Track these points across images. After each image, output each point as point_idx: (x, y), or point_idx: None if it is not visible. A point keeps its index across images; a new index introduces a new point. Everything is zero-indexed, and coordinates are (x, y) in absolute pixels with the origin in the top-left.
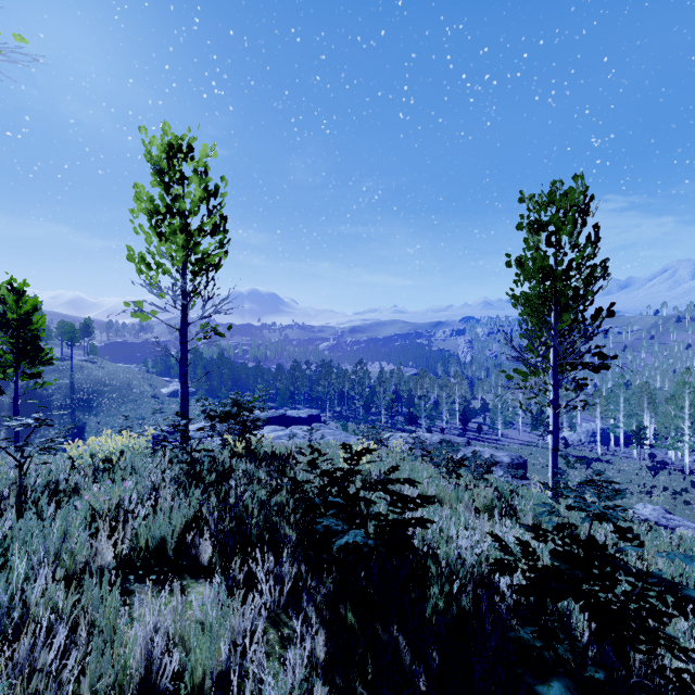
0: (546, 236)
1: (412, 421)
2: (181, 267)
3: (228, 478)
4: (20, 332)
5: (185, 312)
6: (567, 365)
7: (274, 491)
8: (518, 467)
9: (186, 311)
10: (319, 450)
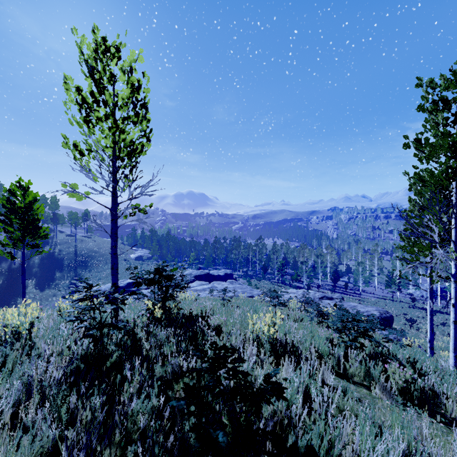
0: (452, 113)
1: (296, 279)
2: (112, 155)
3: (132, 357)
4: (25, 216)
5: (114, 193)
6: (448, 240)
7: (177, 377)
8: (386, 320)
9: (115, 192)
10: (226, 346)
